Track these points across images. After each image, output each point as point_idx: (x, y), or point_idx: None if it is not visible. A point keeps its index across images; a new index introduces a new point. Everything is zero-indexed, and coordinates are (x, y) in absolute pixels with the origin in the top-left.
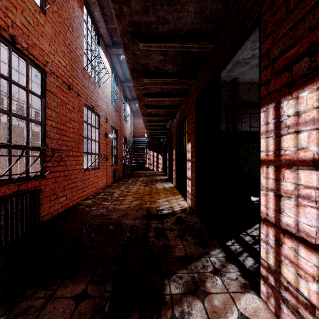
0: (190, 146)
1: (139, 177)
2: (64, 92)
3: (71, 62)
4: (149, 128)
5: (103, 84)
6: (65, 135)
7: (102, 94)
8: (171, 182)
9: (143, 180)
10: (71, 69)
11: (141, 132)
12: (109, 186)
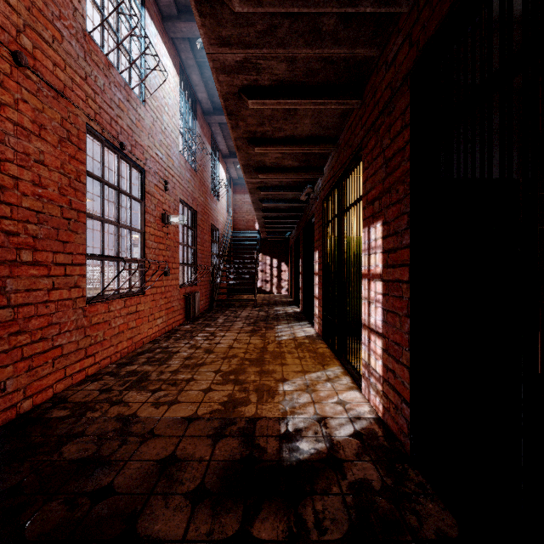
0: (381, 232)
1: (242, 308)
2: None
3: None
4: (263, 208)
5: (155, 102)
6: None
7: (154, 123)
8: (310, 322)
9: (250, 315)
10: (27, 11)
11: (248, 220)
12: (172, 331)
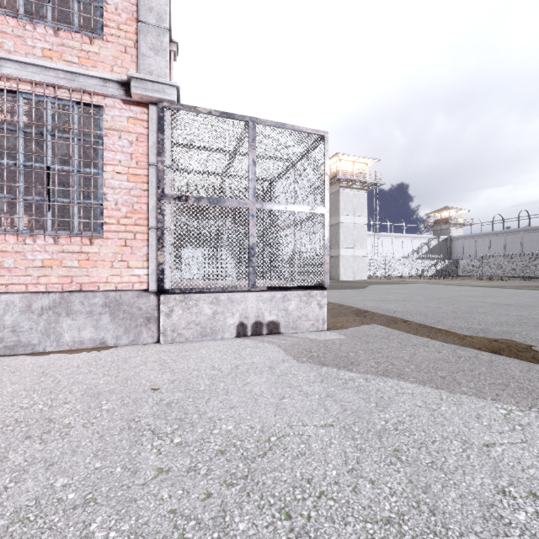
0: None
1: None
2: None
3: None
4: None
5: None
6: None
7: None
8: None
9: None
10: None
11: None
12: None
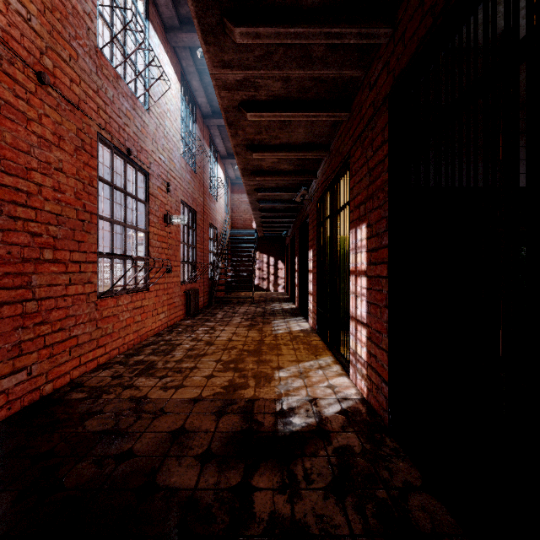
0: (365, 234)
1: (240, 304)
2: (20, 86)
3: (50, 15)
4: (260, 208)
5: (159, 109)
6: (23, 204)
7: (157, 129)
8: (305, 318)
9: (248, 311)
10: (48, 34)
11: (245, 219)
12: (173, 326)
